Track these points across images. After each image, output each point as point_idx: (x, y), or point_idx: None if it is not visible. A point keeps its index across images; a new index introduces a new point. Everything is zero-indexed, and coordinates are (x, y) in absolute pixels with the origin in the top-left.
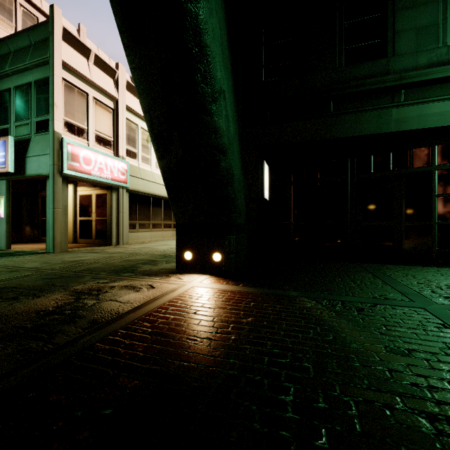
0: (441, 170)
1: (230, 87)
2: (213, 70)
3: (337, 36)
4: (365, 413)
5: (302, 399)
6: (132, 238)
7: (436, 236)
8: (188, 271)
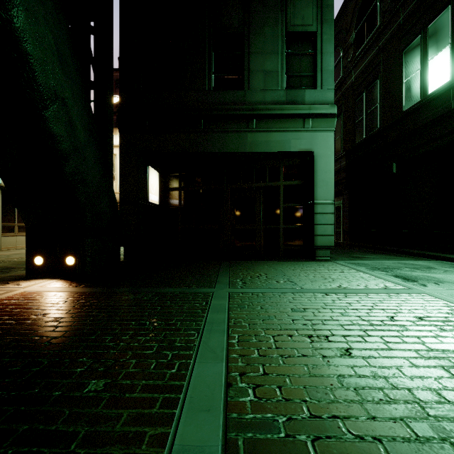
0: (285, 185)
1: (77, 95)
2: (40, 78)
3: (207, 63)
4: (46, 367)
5: (4, 367)
6: (8, 243)
7: (282, 237)
8: (39, 277)
